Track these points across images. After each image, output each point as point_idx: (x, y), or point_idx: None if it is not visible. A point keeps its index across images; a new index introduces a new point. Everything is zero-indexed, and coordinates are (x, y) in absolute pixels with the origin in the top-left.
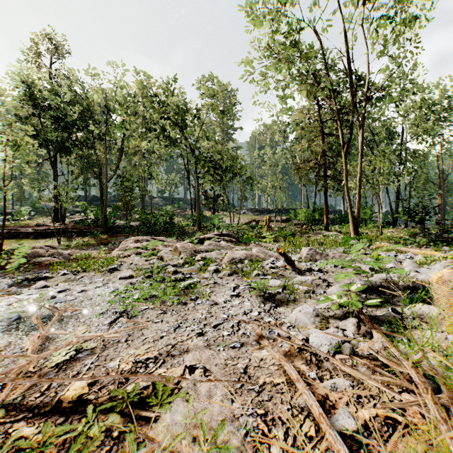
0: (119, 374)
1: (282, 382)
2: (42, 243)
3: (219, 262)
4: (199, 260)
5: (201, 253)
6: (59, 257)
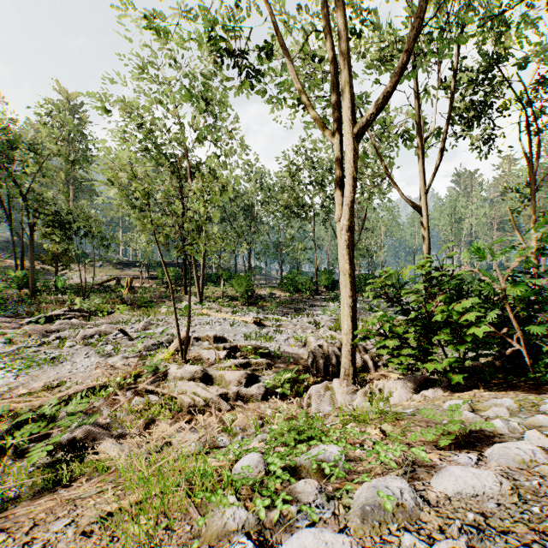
0: (40, 386)
1: (102, 374)
2: None
3: (72, 339)
4: (54, 339)
5: (53, 332)
6: None
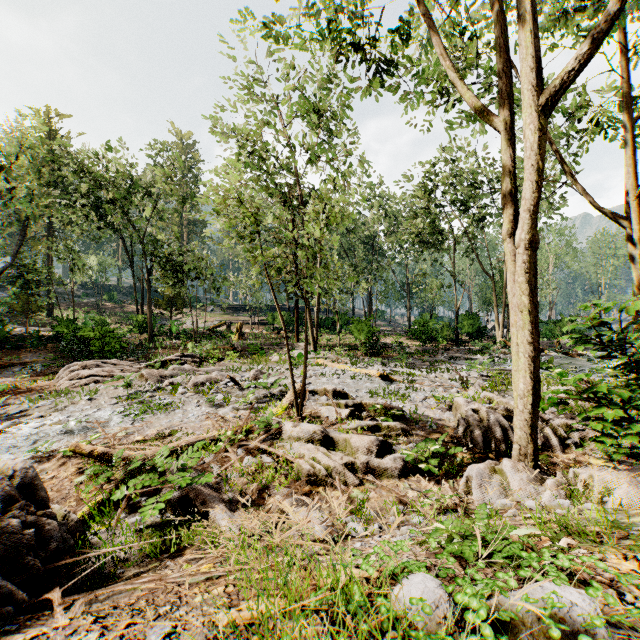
0: (153, 433)
1: (212, 426)
2: None
3: (184, 385)
4: (167, 385)
5: (167, 377)
6: None
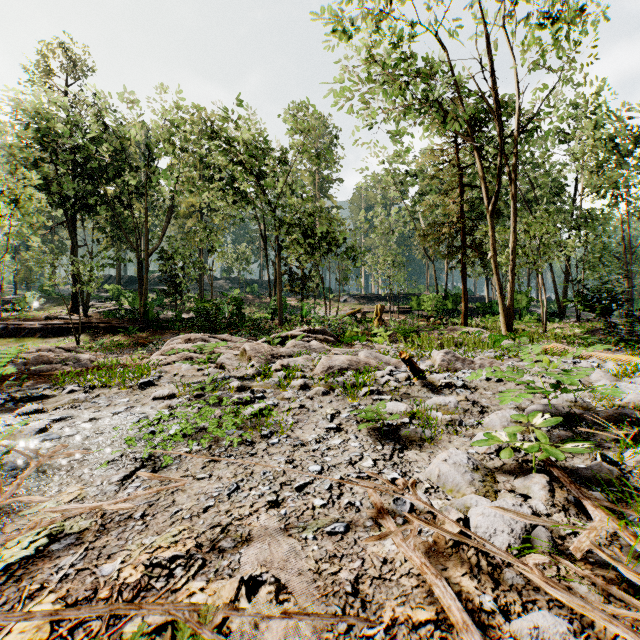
0: (117, 592)
1: (430, 620)
2: (52, 343)
3: (308, 372)
4: (278, 369)
5: (282, 358)
6: (74, 364)
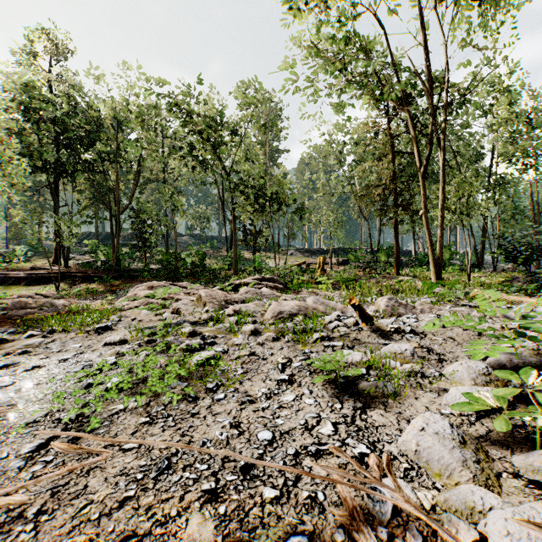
0: None
1: None
2: (35, 290)
3: (259, 317)
4: (230, 314)
5: (234, 303)
6: (47, 309)
